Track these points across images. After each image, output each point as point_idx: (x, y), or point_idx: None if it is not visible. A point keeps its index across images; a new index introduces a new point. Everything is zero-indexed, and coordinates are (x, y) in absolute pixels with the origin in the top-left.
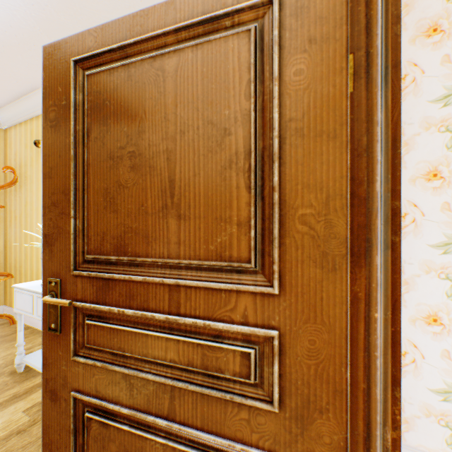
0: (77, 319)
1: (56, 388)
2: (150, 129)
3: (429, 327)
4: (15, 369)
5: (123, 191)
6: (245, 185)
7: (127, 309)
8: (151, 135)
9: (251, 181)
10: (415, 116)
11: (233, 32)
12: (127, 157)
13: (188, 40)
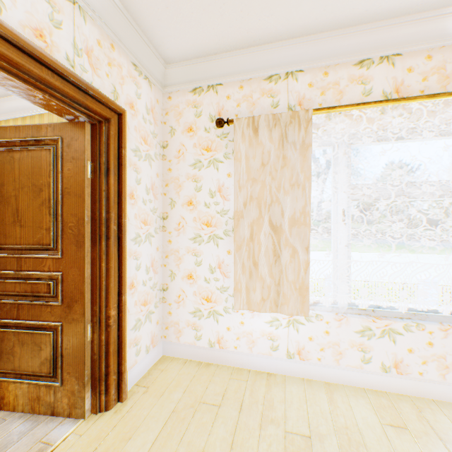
0: None
1: None
2: (8, 184)
3: (189, 280)
4: None
5: None
6: (49, 213)
7: None
8: (8, 187)
9: (52, 211)
10: (184, 172)
11: (46, 147)
12: None
13: (27, 146)
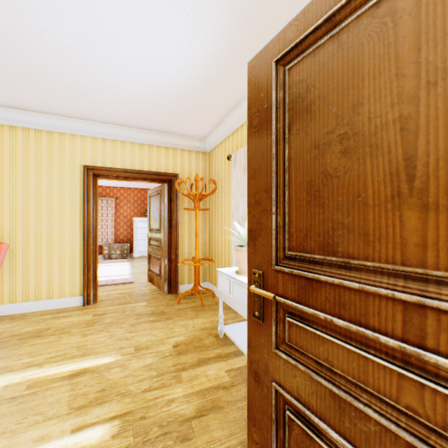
0: (277, 313)
1: (258, 372)
2: (369, 99)
3: None
4: (217, 333)
5: (330, 181)
6: None
7: (335, 318)
8: (371, 105)
9: None
10: None
11: None
12: (335, 142)
13: None
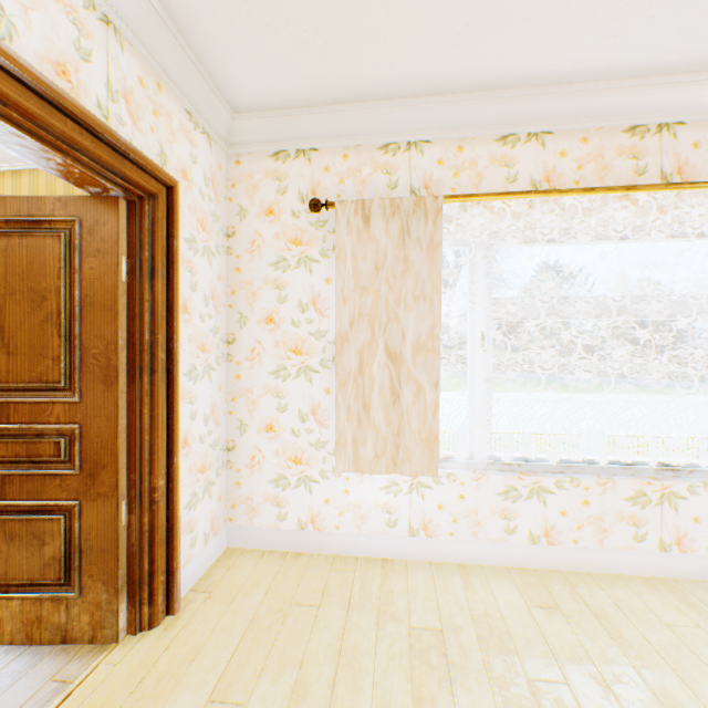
0: None
1: None
2: None
3: (268, 434)
4: None
5: None
6: (59, 334)
7: None
8: None
9: (62, 331)
10: (260, 274)
11: (52, 232)
12: None
13: (18, 228)
